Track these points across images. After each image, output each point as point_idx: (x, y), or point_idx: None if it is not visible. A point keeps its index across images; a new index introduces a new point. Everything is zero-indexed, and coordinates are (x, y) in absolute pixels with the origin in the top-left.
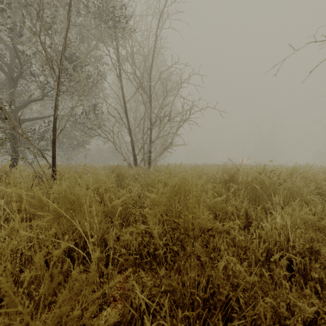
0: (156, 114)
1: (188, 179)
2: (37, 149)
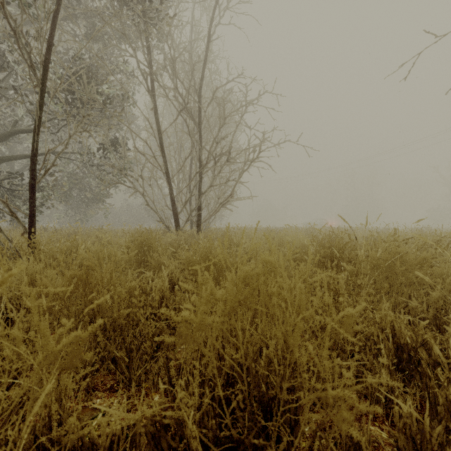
0: (208, 151)
1: (275, 264)
2: (2, 201)
